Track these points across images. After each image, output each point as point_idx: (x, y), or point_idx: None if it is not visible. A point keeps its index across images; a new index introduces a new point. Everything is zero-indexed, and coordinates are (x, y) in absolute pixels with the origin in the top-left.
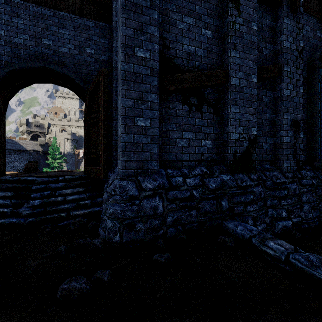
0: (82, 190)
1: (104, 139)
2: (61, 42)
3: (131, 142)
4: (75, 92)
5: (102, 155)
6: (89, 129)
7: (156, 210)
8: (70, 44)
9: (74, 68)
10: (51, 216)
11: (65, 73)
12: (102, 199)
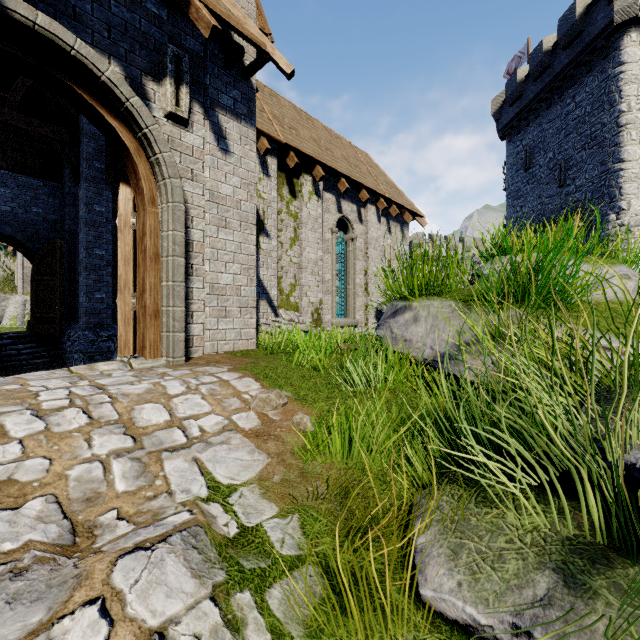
0: (35, 346)
1: (60, 301)
2: (2, 200)
3: (91, 308)
4: (19, 250)
5: (58, 314)
6: (39, 289)
7: (110, 349)
8: (14, 202)
9: (19, 227)
10: (12, 363)
11: (10, 234)
12: (60, 351)
